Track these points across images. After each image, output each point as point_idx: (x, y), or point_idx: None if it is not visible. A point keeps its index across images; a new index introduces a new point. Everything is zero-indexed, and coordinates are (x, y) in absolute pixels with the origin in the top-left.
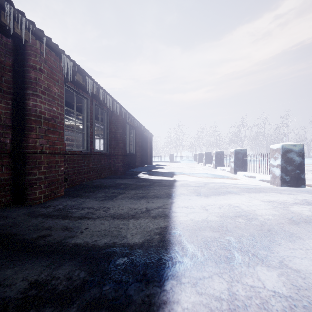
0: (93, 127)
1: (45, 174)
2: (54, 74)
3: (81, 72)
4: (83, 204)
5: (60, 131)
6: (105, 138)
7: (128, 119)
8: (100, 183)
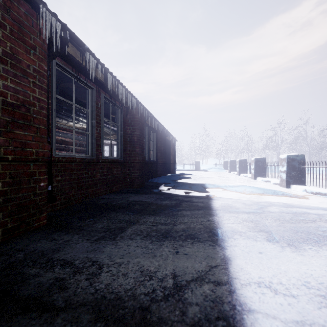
0: (101, 126)
1: (5, 195)
2: (26, 36)
3: (78, 45)
4: (61, 250)
5: (38, 127)
6: (118, 142)
7: (147, 119)
8: (108, 201)
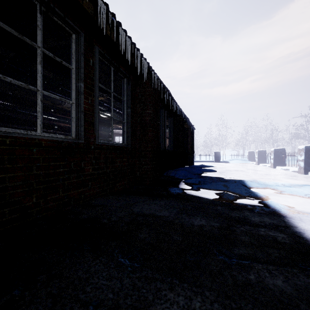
0: (95, 95)
1: None
2: None
3: None
4: None
5: None
6: (123, 123)
7: (163, 96)
8: (98, 213)
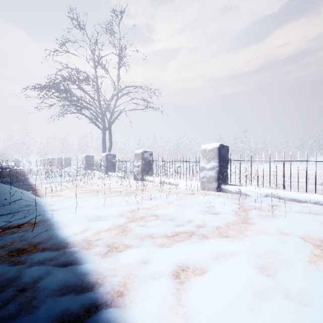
0: None
1: None
2: None
3: None
4: None
5: None
6: None
7: None
8: None
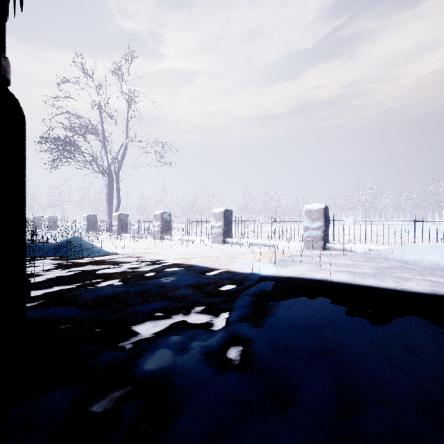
0: None
1: None
2: None
3: None
4: None
5: None
6: None
7: None
8: None
